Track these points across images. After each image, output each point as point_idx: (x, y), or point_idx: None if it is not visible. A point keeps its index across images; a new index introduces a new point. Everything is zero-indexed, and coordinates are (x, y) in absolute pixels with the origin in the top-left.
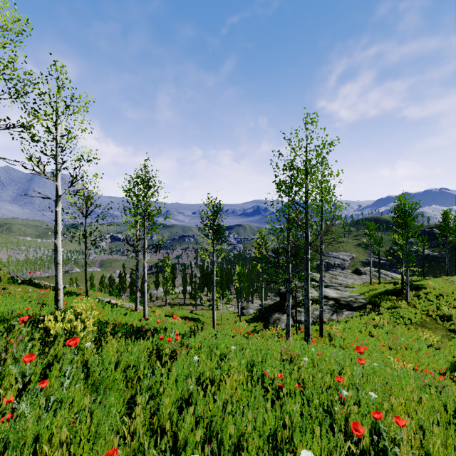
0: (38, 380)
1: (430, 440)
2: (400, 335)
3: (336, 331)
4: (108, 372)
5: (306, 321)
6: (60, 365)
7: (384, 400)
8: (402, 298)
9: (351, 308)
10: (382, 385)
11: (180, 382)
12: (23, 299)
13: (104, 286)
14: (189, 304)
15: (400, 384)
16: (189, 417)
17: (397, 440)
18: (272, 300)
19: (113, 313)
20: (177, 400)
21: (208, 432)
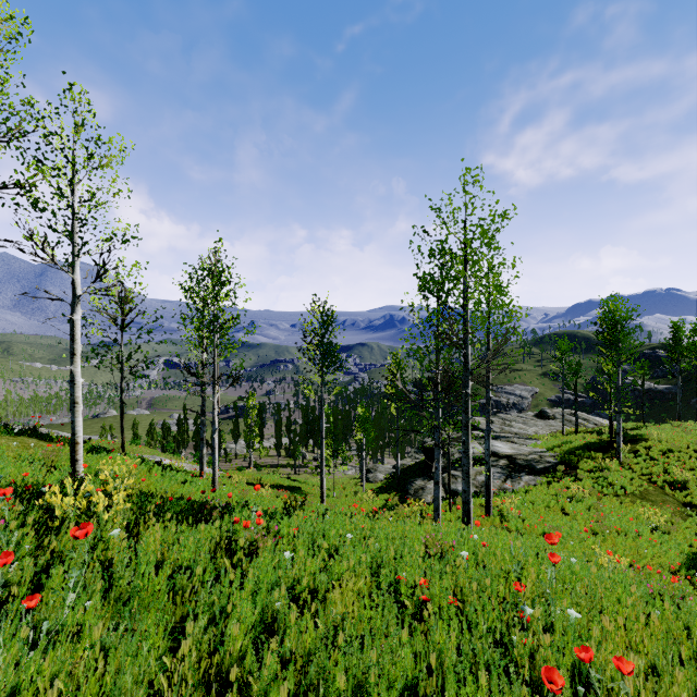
0: (27, 594)
1: (671, 692)
2: (609, 513)
3: (511, 507)
4: (144, 579)
5: (464, 492)
6: (65, 567)
7: (590, 620)
8: (612, 455)
9: (534, 471)
10: (587, 597)
11: (262, 593)
12: (20, 459)
13: (154, 437)
14: (286, 465)
15: (614, 594)
16: (270, 657)
17: (615, 692)
18: (413, 458)
19: (165, 481)
20: (254, 626)
21: (302, 685)
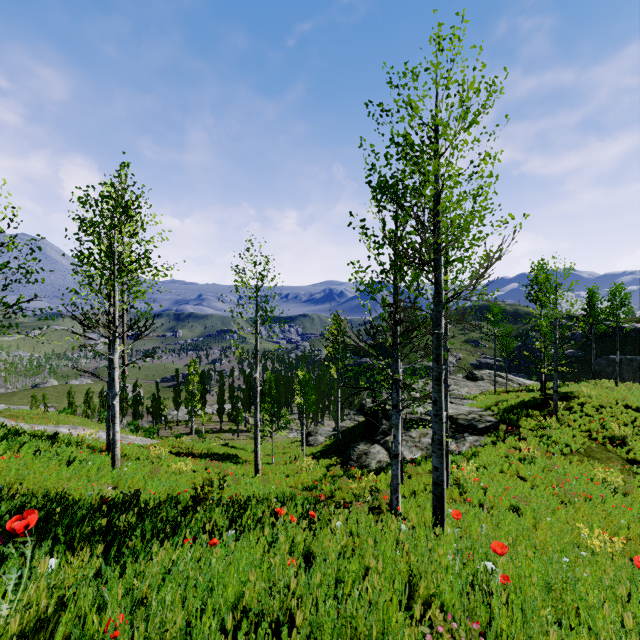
0: None
1: None
2: (563, 474)
3: (470, 475)
4: None
5: (435, 470)
6: None
7: None
8: (548, 412)
9: (476, 431)
10: None
11: None
12: None
13: (91, 406)
14: (228, 431)
15: None
16: None
17: None
18: (352, 420)
19: (34, 463)
20: None
21: None
